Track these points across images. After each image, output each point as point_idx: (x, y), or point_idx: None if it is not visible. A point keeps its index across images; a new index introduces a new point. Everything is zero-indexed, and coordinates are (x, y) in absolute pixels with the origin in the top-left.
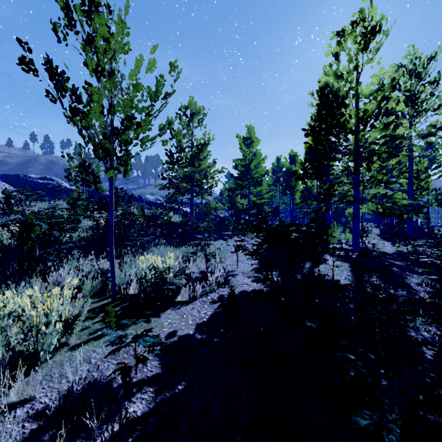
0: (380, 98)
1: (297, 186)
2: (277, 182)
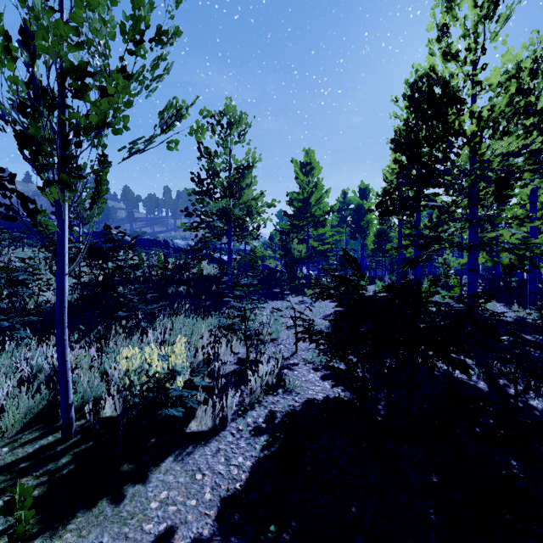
0: (512, 90)
1: (370, 228)
2: (343, 223)
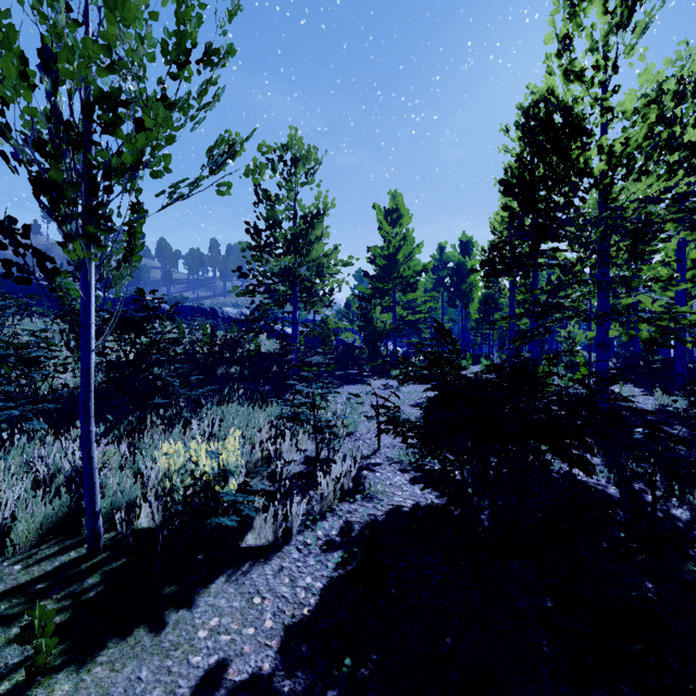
0: (652, 119)
1: (473, 292)
2: (439, 286)
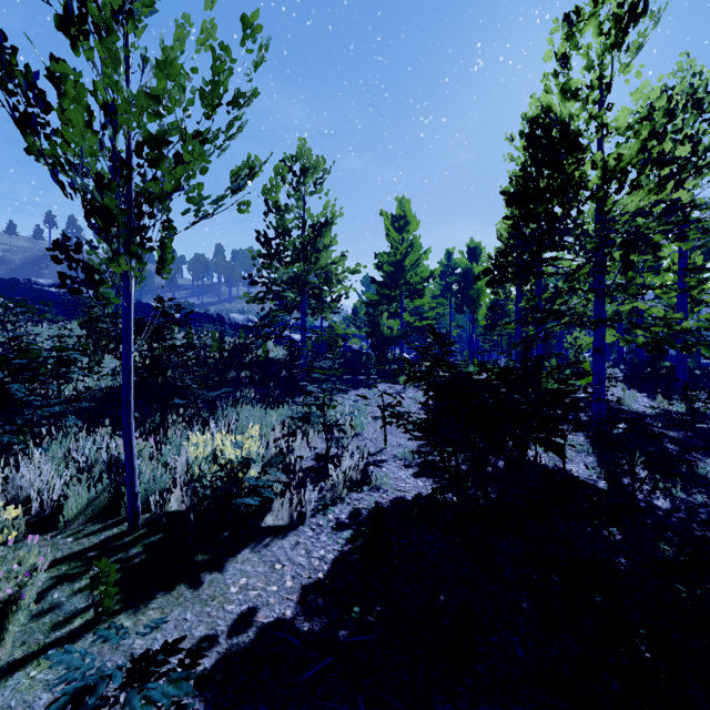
0: (645, 135)
1: (481, 299)
2: (447, 292)
